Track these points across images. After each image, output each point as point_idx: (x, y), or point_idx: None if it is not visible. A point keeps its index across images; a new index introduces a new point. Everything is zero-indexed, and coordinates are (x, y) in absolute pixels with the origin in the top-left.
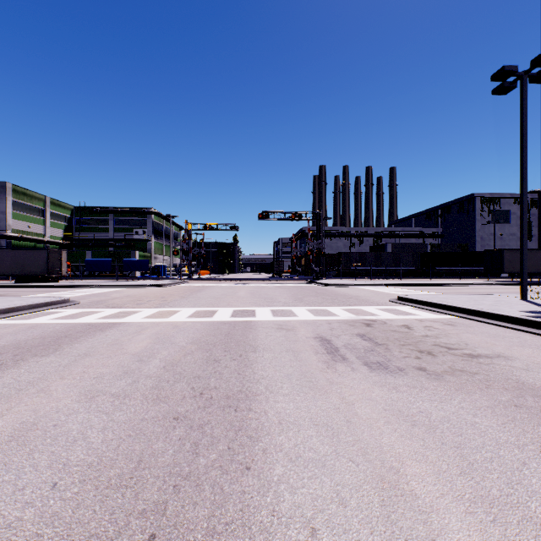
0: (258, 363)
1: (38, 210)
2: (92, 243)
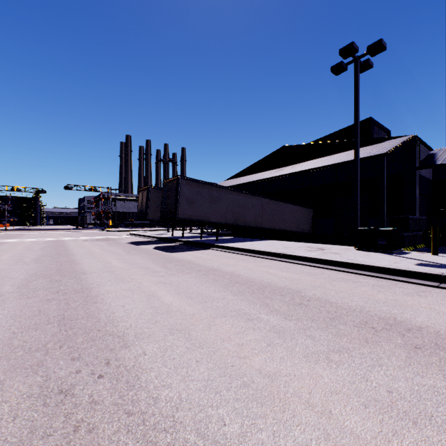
0: (67, 242)
1: None
2: None
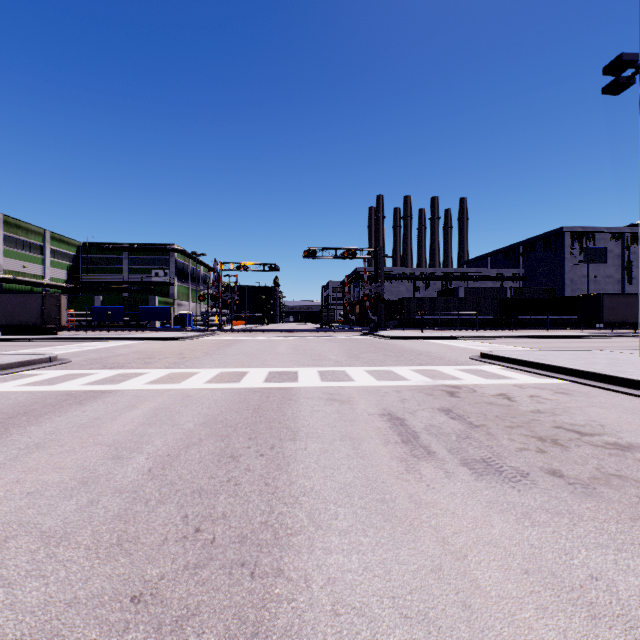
0: (298, 463)
1: (36, 247)
2: (102, 287)
